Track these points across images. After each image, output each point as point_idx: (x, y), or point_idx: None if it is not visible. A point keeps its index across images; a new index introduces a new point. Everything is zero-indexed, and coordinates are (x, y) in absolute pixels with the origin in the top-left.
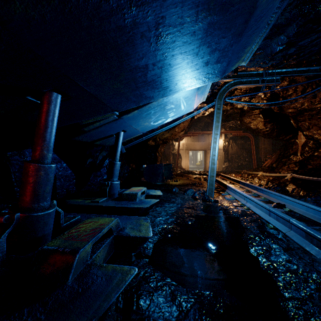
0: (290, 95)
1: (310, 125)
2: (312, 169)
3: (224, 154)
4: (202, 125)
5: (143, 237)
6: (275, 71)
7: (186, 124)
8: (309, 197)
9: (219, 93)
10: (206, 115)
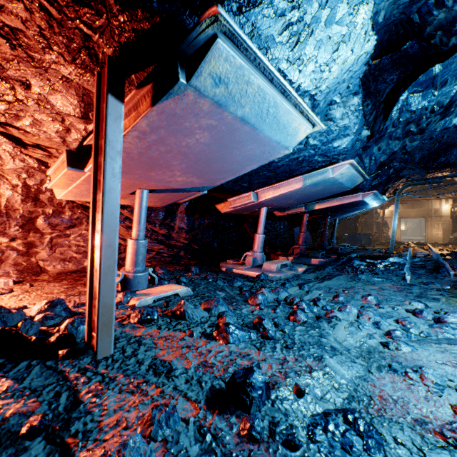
0: None
1: None
2: None
3: (452, 222)
4: (417, 189)
5: (351, 251)
6: (438, 177)
7: None
8: (453, 252)
9: (398, 191)
10: None
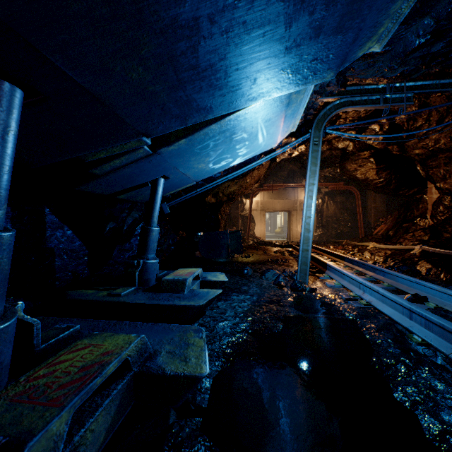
0: (418, 127)
1: (447, 173)
2: (451, 239)
3: (316, 216)
4: (285, 174)
5: (191, 377)
6: (405, 85)
7: (262, 171)
8: None
9: (317, 119)
10: (291, 159)
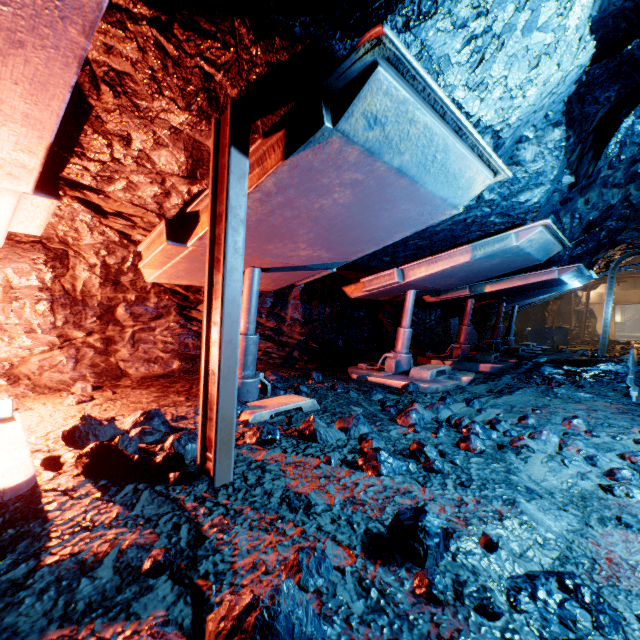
0: None
1: None
2: None
3: None
4: None
5: (538, 353)
6: None
7: None
8: None
9: (612, 264)
10: None
